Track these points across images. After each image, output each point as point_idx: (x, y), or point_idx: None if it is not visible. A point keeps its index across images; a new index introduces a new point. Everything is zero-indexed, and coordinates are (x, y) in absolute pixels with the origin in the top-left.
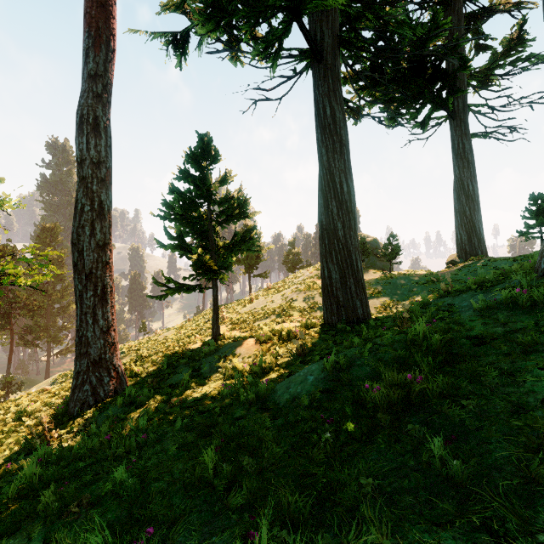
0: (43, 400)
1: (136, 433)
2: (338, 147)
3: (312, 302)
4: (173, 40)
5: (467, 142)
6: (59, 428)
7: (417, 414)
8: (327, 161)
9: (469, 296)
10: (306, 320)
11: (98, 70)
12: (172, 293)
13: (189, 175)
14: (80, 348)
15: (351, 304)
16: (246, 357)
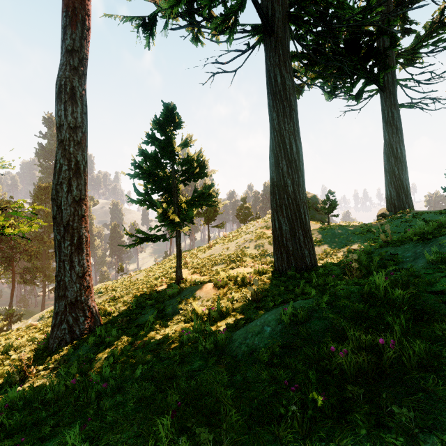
0: (29, 335)
1: (97, 381)
2: (288, 111)
3: (262, 249)
4: (143, 23)
5: (396, 111)
6: (39, 364)
7: (395, 387)
8: (278, 125)
9: (411, 246)
10: (258, 266)
11: (74, 46)
12: (140, 242)
13: (155, 139)
14: (58, 292)
15: (300, 253)
16: (204, 301)
